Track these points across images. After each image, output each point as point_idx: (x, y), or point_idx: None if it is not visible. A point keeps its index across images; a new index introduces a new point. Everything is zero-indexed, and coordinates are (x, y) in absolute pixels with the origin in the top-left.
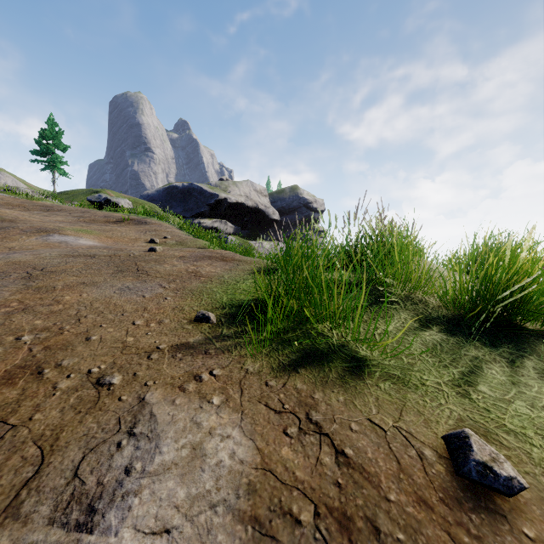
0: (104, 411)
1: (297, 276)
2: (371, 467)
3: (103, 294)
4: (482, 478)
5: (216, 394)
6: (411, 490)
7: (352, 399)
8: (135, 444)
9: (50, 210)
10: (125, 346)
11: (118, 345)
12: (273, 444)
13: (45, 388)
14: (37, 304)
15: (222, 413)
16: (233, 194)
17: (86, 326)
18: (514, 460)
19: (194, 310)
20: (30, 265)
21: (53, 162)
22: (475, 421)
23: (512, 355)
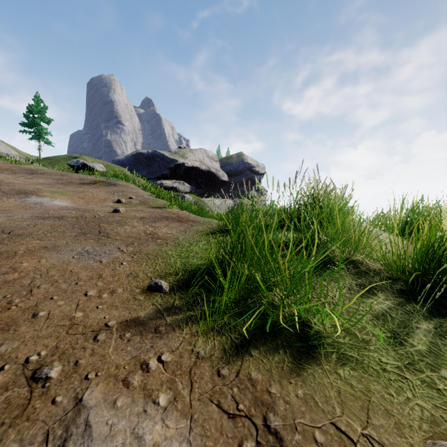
0: (32, 422)
1: (246, 242)
2: None
3: (61, 259)
4: None
5: (163, 391)
6: None
7: (312, 392)
8: None
9: (34, 173)
10: (72, 323)
11: (65, 323)
12: None
13: None
14: None
15: (168, 419)
16: (189, 159)
17: (36, 299)
18: None
19: (147, 277)
20: None
21: (38, 133)
22: None
23: None
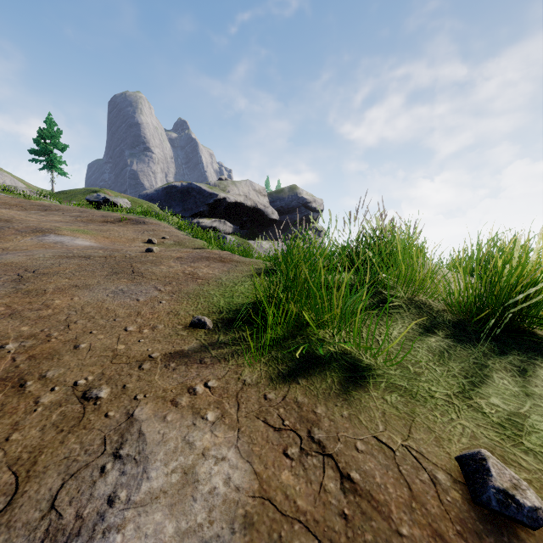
0: (89, 430)
1: (297, 279)
2: (379, 494)
3: (95, 298)
4: (503, 509)
5: (211, 409)
6: (425, 522)
7: (357, 413)
8: (121, 468)
9: (48, 210)
10: (115, 354)
11: (108, 354)
12: (272, 467)
13: (26, 403)
14: (25, 309)
15: (217, 431)
16: (232, 193)
17: (75, 333)
18: (536, 484)
19: (189, 315)
20: (22, 267)
21: (51, 162)
22: (490, 438)
23: (523, 363)
